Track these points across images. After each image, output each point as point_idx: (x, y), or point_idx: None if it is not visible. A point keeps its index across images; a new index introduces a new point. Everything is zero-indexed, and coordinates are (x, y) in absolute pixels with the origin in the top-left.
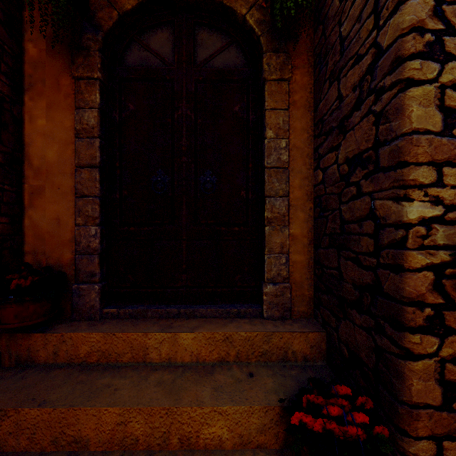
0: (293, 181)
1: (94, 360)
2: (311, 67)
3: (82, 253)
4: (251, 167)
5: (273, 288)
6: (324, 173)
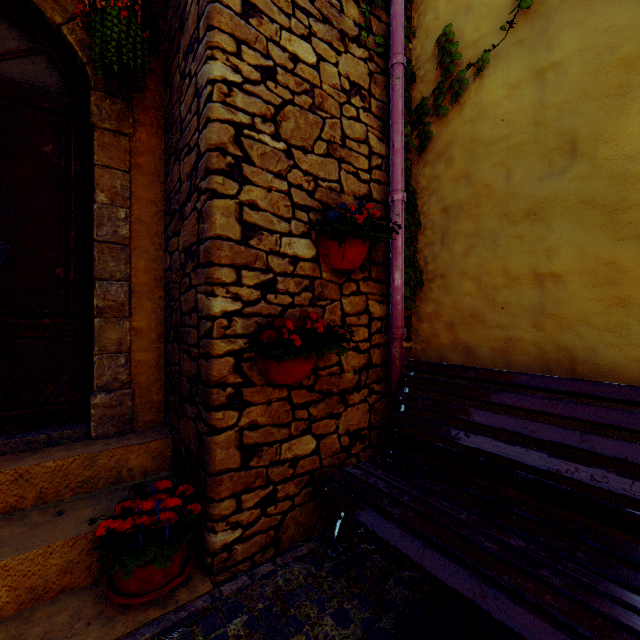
0: (138, 262)
1: None
2: (161, 129)
3: None
4: (73, 237)
5: (107, 397)
6: (171, 258)
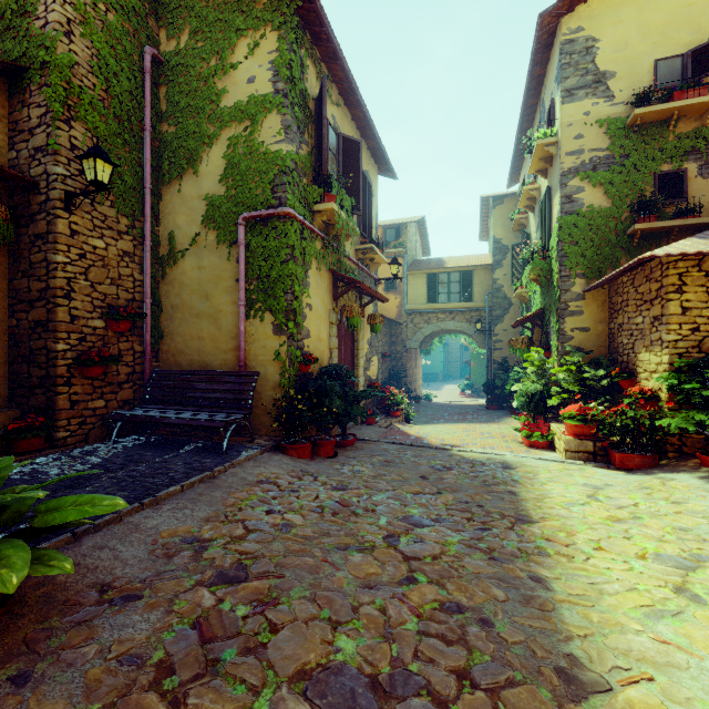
0: None
1: None
2: (7, 252)
3: None
4: None
5: None
6: (19, 322)
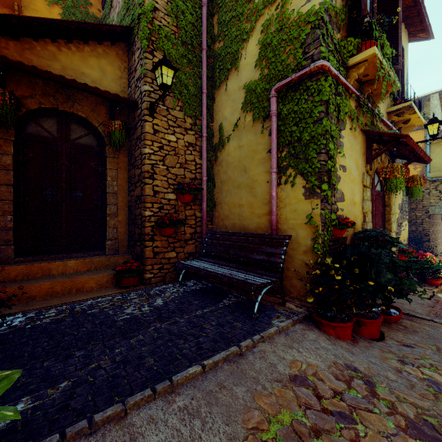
0: (120, 199)
1: (20, 278)
2: (127, 154)
3: (1, 230)
4: (100, 191)
5: (111, 242)
6: (131, 198)
